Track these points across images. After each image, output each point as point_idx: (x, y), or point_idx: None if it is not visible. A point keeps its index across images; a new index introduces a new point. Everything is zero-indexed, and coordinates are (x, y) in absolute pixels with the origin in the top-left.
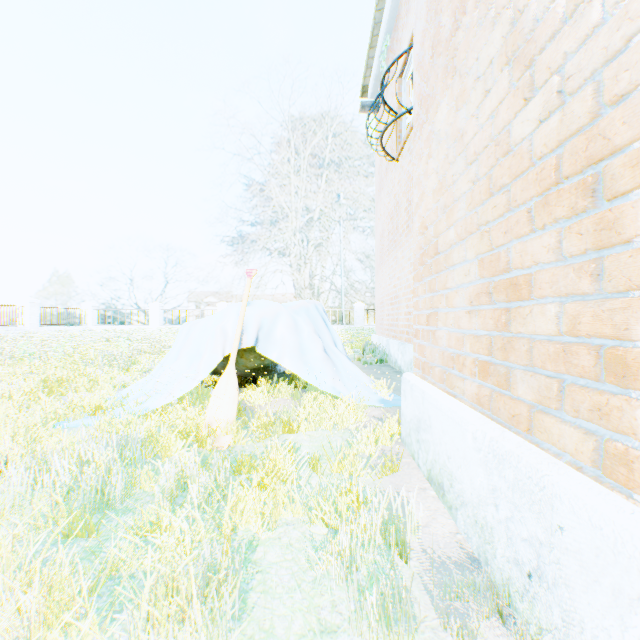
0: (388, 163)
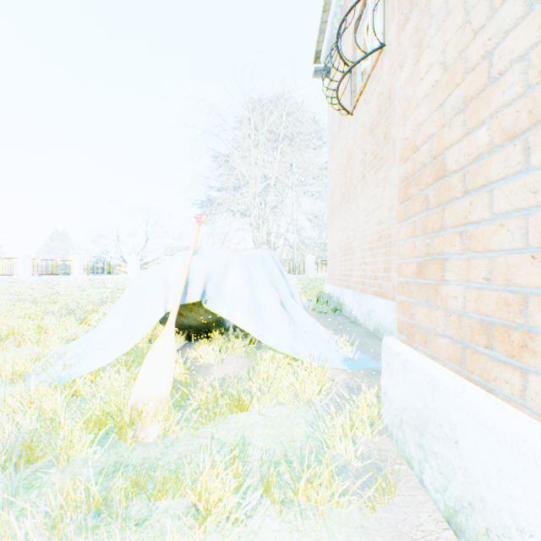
0: (341, 120)
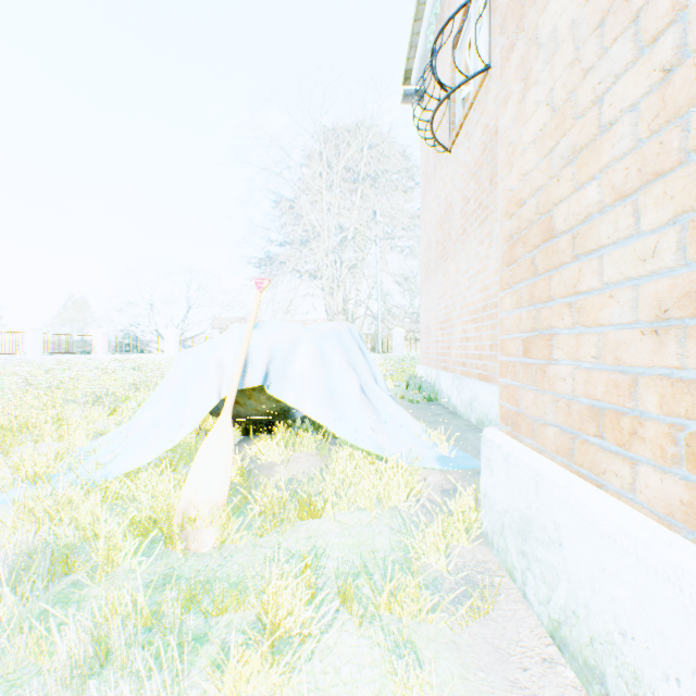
0: (437, 158)
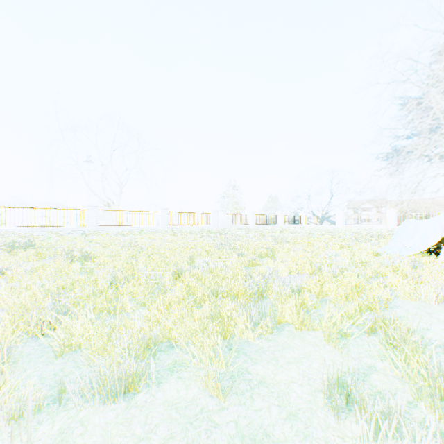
0: None
